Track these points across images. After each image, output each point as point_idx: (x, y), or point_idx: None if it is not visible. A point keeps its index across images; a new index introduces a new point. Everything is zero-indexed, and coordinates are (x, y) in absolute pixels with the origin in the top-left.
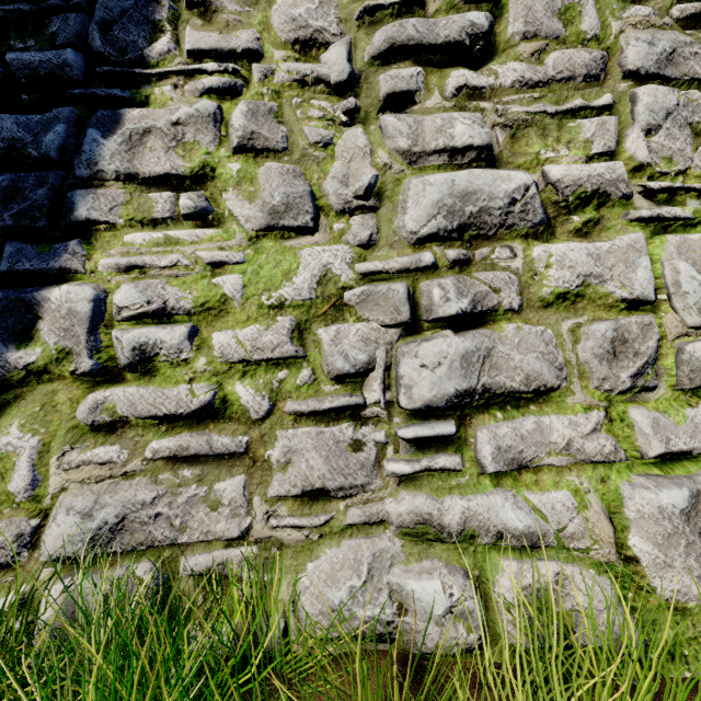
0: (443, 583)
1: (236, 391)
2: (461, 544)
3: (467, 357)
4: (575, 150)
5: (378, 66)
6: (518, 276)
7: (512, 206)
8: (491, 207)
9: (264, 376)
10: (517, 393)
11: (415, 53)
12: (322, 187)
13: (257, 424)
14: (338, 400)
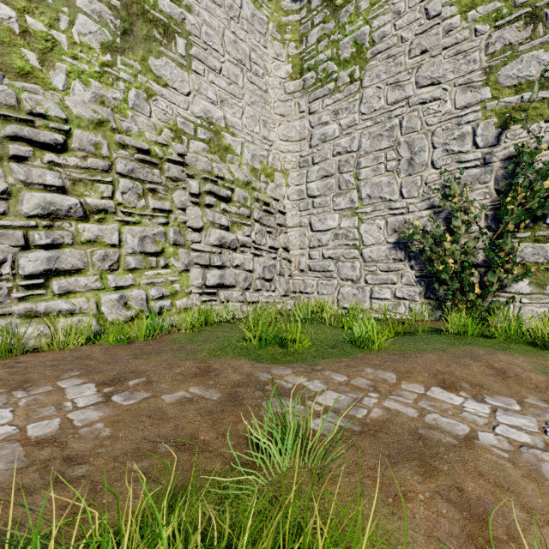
0: (37, 327)
1: None
2: (45, 317)
3: (49, 258)
4: (98, 194)
5: (9, 140)
6: (73, 233)
7: (71, 209)
8: (62, 209)
9: None
10: (69, 270)
11: (29, 141)
12: None
13: None
14: None
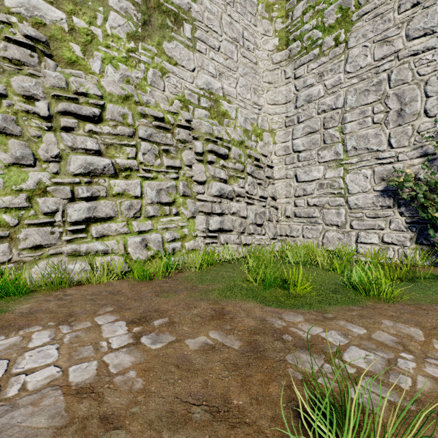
0: (80, 264)
1: (3, 217)
2: (86, 256)
3: (89, 208)
4: (125, 155)
5: (60, 114)
6: (106, 188)
7: (105, 168)
8: (98, 168)
9: (15, 212)
10: (104, 218)
11: (74, 115)
12: (37, 152)
13: (13, 227)
14: (46, 220)
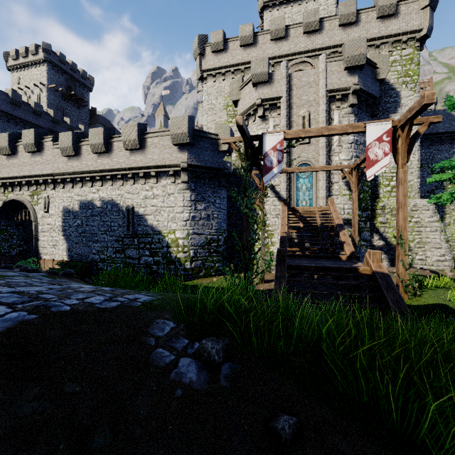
0: None
1: None
2: None
3: None
4: None
5: None
6: None
7: None
8: None
9: None
10: None
11: None
12: None
13: None
14: None
